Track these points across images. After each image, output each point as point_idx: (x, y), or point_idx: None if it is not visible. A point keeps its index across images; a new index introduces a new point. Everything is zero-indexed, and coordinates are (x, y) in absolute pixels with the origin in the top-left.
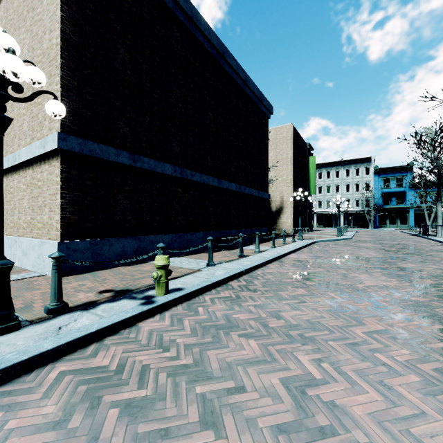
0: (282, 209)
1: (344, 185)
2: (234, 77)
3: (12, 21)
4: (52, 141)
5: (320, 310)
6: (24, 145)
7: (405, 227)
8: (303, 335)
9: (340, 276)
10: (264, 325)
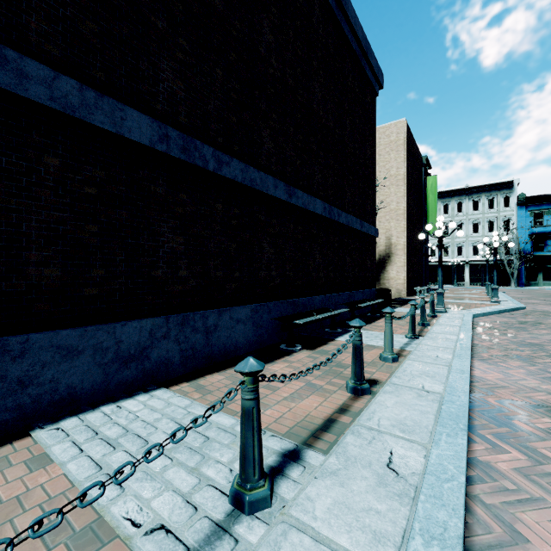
0: (388, 257)
1: (470, 223)
2: None
3: None
4: None
5: None
6: None
7: None
8: None
9: None
10: None
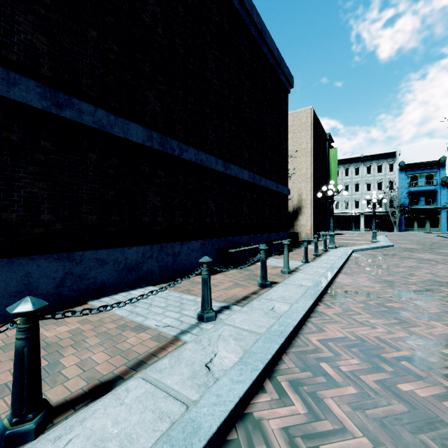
0: (300, 209)
1: (364, 183)
2: (246, 21)
3: None
4: None
5: None
6: None
7: (436, 230)
8: None
9: None
10: None
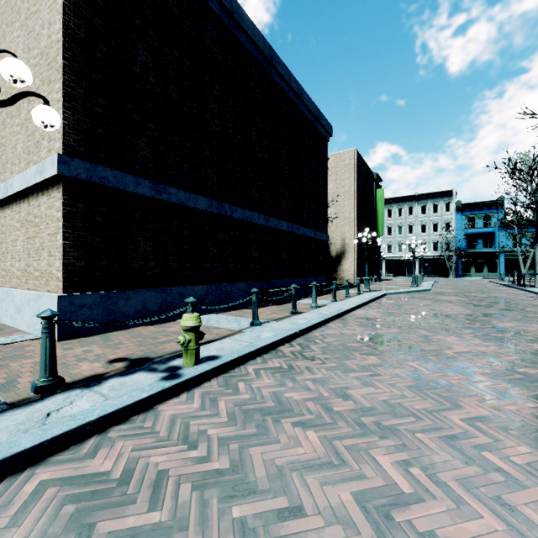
0: (343, 254)
1: (419, 224)
2: (285, 90)
3: (4, 14)
4: (51, 165)
5: (400, 386)
6: (18, 172)
7: (495, 276)
8: (380, 423)
9: (421, 339)
10: (326, 409)
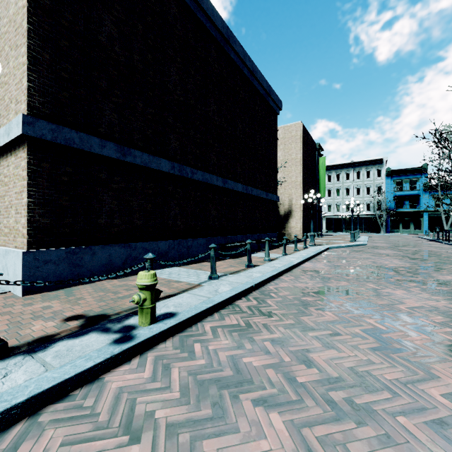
0: (290, 213)
1: (354, 188)
2: (240, 66)
3: None
4: (16, 126)
5: (363, 349)
6: None
7: (419, 232)
8: (353, 401)
9: (371, 292)
10: (289, 379)
